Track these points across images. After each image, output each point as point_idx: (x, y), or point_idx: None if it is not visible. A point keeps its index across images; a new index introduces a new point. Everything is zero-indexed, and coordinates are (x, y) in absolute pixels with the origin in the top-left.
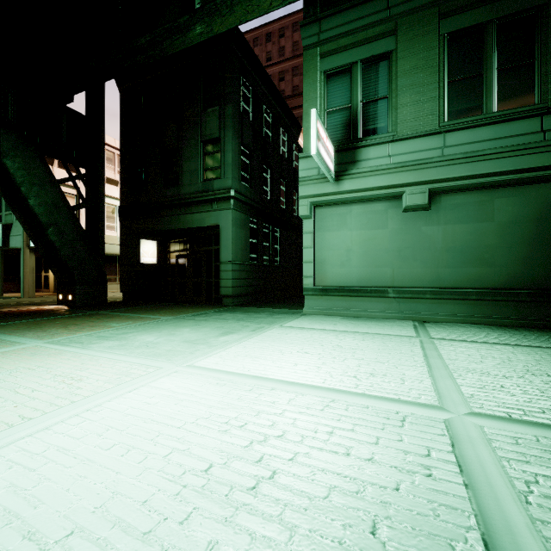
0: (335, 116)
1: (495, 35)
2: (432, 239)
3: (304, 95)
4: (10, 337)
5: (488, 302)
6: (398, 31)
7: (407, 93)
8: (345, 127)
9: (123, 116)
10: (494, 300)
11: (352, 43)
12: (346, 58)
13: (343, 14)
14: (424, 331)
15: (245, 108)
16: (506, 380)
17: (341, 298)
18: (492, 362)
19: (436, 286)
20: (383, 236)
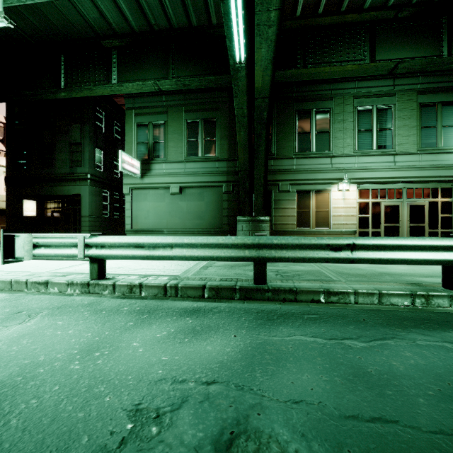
0: (141, 146)
1: (203, 125)
2: (183, 208)
3: (126, 132)
4: None
5: (201, 234)
6: (168, 113)
7: (172, 142)
8: (146, 152)
9: (9, 116)
10: (203, 234)
11: (149, 112)
12: (146, 119)
13: (144, 97)
14: None
15: (99, 125)
16: None
17: (144, 234)
18: None
19: (184, 228)
20: (163, 205)
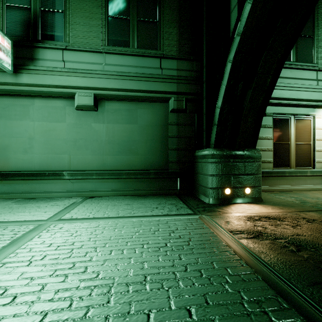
0: (15, 13)
1: None
2: (99, 133)
3: None
4: None
5: (133, 179)
6: None
7: (79, 14)
8: (25, 26)
9: None
10: (136, 178)
11: None
12: None
13: None
14: (67, 210)
15: None
16: (1, 308)
17: (21, 181)
18: (53, 257)
19: (101, 169)
20: (62, 128)
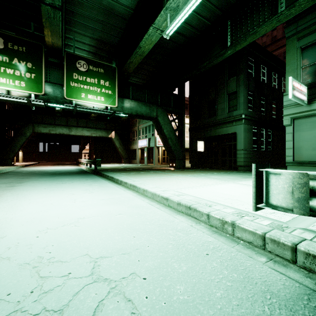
0: (307, 69)
1: None
2: None
3: (286, 63)
4: (172, 174)
5: None
6: None
7: None
8: (315, 74)
9: (190, 90)
10: None
11: None
12: (315, 36)
13: (313, 13)
14: None
15: (250, 72)
16: None
17: (312, 167)
18: None
19: None
20: None
